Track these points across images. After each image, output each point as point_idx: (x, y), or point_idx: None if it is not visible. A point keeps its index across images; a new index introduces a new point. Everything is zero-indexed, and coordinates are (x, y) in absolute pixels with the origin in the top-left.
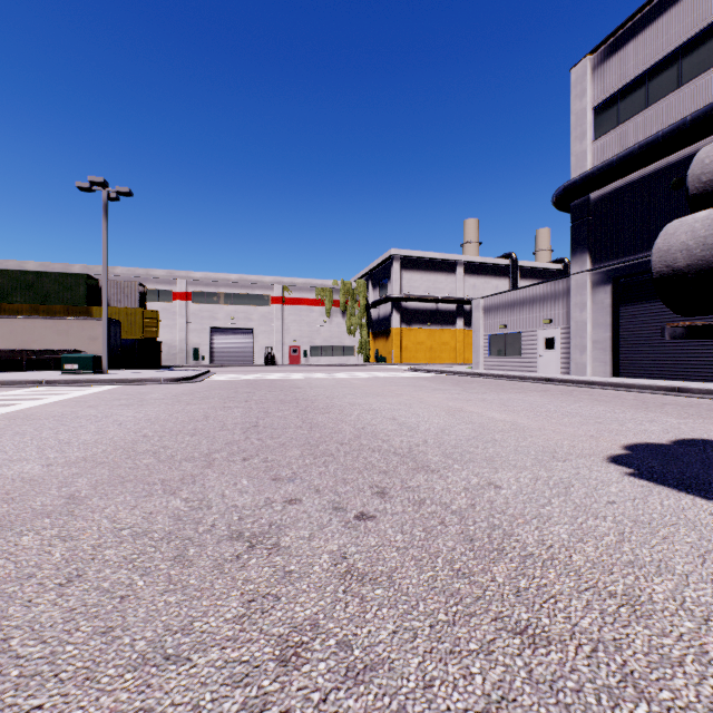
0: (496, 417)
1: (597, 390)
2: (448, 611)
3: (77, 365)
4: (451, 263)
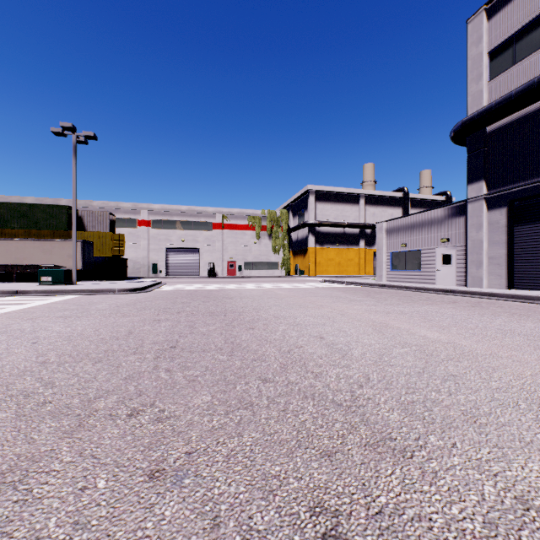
0: (429, 335)
1: (502, 302)
2: None
3: (51, 278)
4: (355, 196)
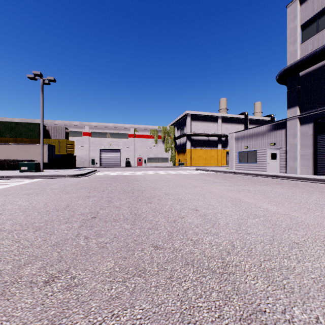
0: (270, 208)
1: (311, 183)
2: None
3: (27, 168)
4: (215, 117)
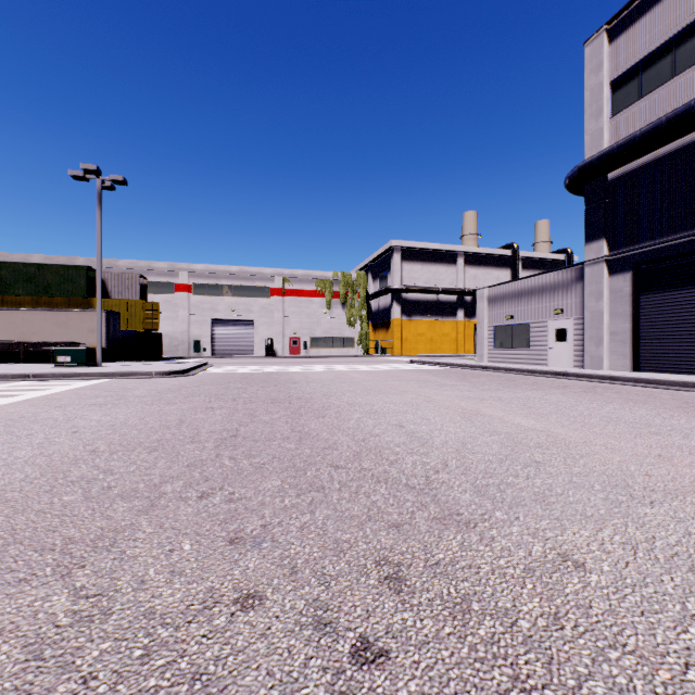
0: (523, 423)
1: (622, 386)
2: None
3: (70, 358)
4: (452, 254)
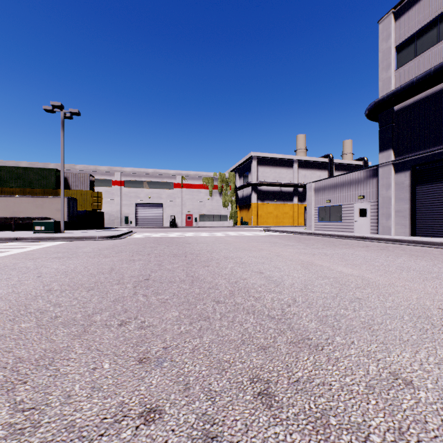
0: (344, 271)
1: (405, 246)
2: None
3: (43, 227)
4: (290, 161)
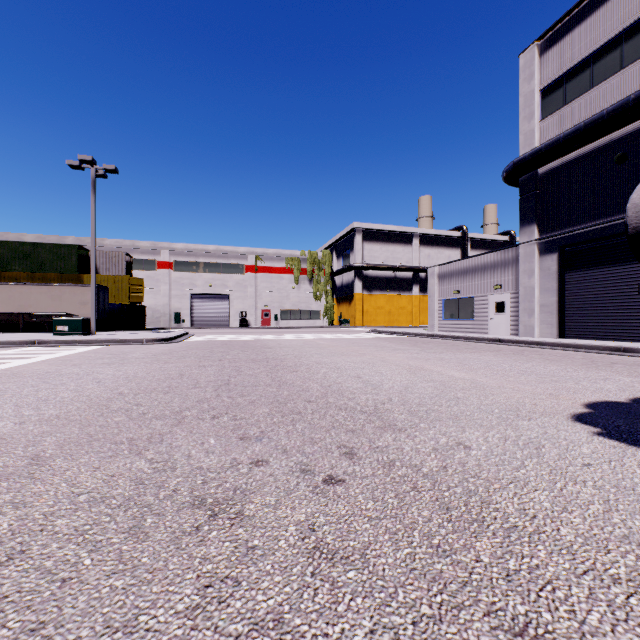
0: (455, 375)
1: (546, 350)
2: (432, 601)
3: (68, 327)
4: (408, 235)
